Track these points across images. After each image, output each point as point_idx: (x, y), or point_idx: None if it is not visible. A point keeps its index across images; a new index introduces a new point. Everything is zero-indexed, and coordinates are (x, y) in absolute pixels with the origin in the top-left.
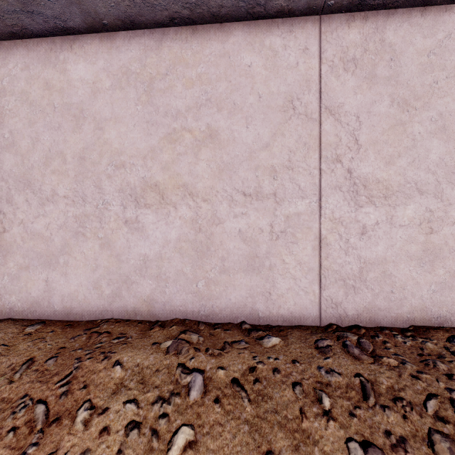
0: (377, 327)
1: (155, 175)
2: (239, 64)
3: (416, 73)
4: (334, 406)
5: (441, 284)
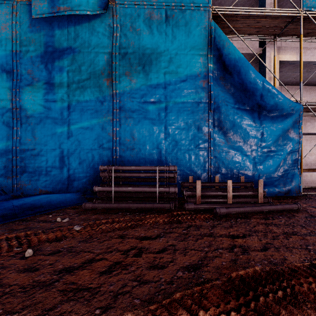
0: None
1: (310, 152)
2: None
3: None
4: None
5: None
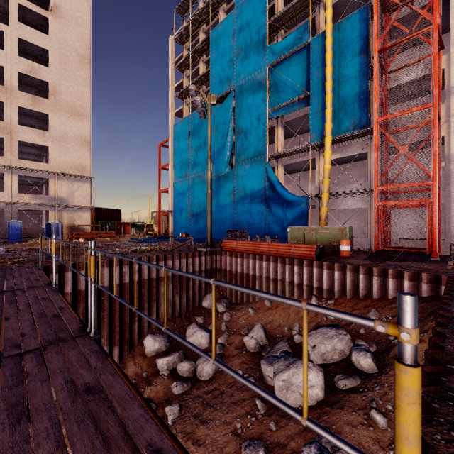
0: None
1: None
2: (444, 206)
3: None
4: None
5: None
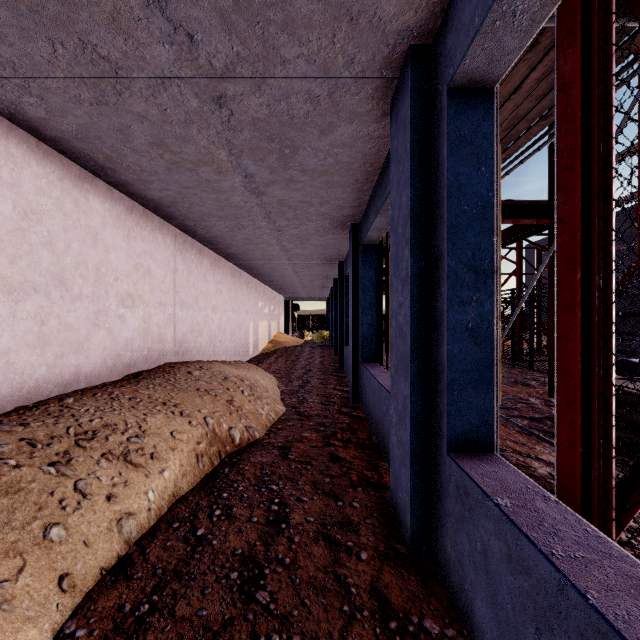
0: (4, 413)
1: None
2: None
3: (34, 192)
4: (19, 460)
5: (50, 364)
